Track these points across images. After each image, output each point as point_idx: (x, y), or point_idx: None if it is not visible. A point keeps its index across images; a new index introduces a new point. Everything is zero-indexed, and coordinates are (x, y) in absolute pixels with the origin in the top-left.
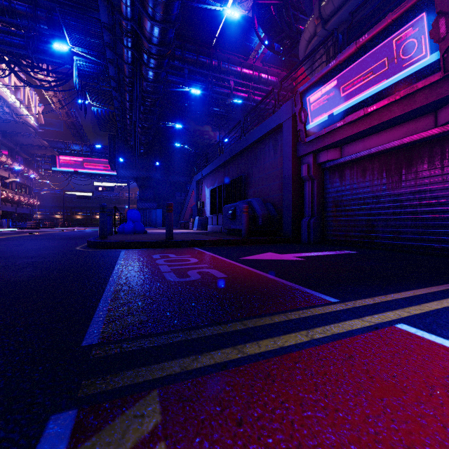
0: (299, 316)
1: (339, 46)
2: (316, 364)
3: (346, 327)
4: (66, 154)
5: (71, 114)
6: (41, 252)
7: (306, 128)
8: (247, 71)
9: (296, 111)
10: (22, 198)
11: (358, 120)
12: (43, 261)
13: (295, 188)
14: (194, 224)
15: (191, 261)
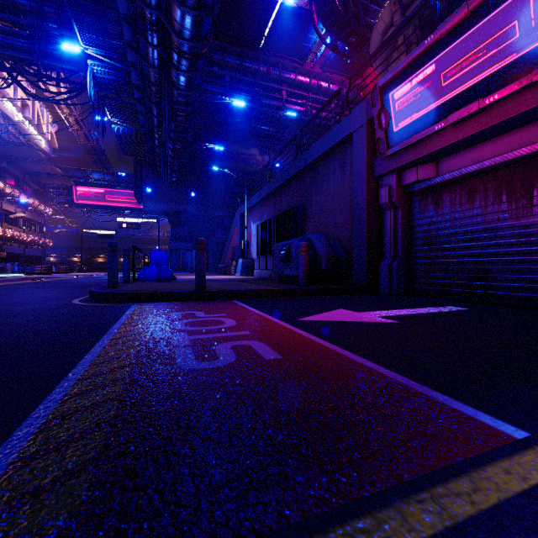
0: (474, 507)
1: (436, 19)
2: None
3: None
4: (85, 185)
5: (90, 136)
6: (18, 308)
7: (387, 136)
8: (303, 78)
9: (373, 114)
10: (31, 237)
11: (467, 119)
12: (5, 323)
13: (371, 219)
14: (237, 268)
15: (225, 324)
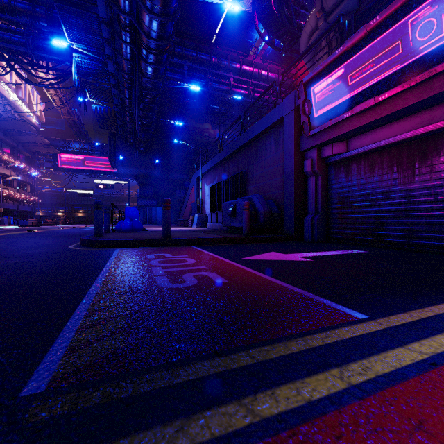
0: (323, 342)
1: (345, 33)
2: (370, 442)
3: (392, 363)
4: (68, 152)
5: (72, 112)
6: (29, 252)
7: (310, 120)
8: (247, 67)
9: (299, 103)
10: (23, 195)
11: (367, 110)
12: (27, 261)
13: (298, 184)
14: (194, 221)
15: (187, 262)
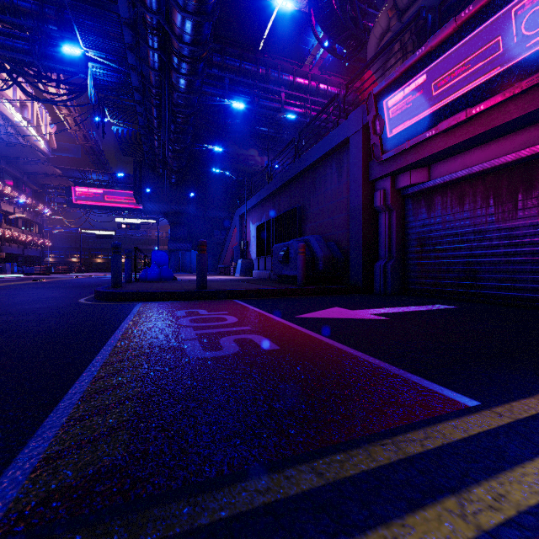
0: (423, 447)
1: (428, 30)
2: None
3: (538, 487)
4: (84, 185)
5: (89, 136)
6: (28, 307)
7: (382, 141)
8: (301, 80)
9: (369, 120)
10: (30, 237)
11: (456, 127)
12: (21, 320)
13: (367, 221)
14: (236, 268)
15: (227, 320)
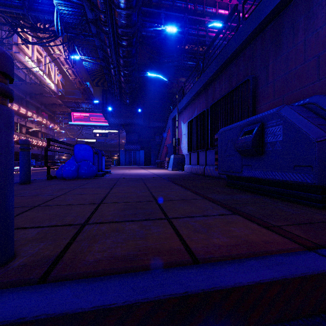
0: None
1: None
2: None
3: None
4: (78, 111)
5: (82, 82)
6: None
7: None
8: (222, 11)
9: None
10: (44, 143)
11: None
12: None
13: None
14: (169, 163)
15: None
